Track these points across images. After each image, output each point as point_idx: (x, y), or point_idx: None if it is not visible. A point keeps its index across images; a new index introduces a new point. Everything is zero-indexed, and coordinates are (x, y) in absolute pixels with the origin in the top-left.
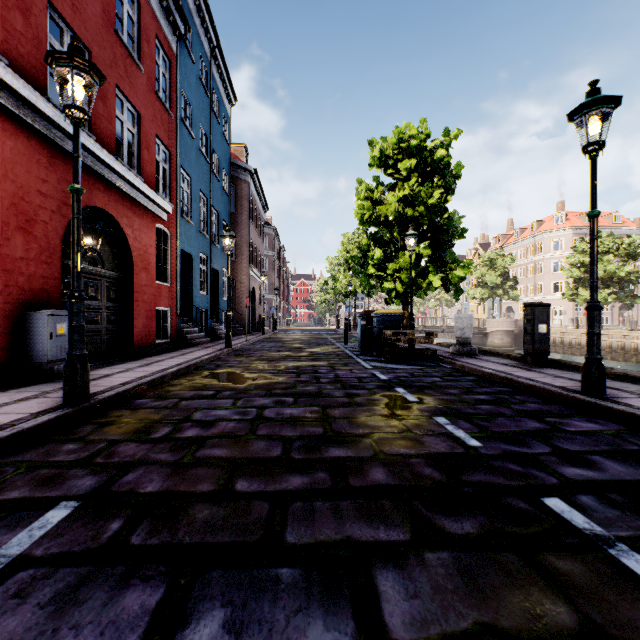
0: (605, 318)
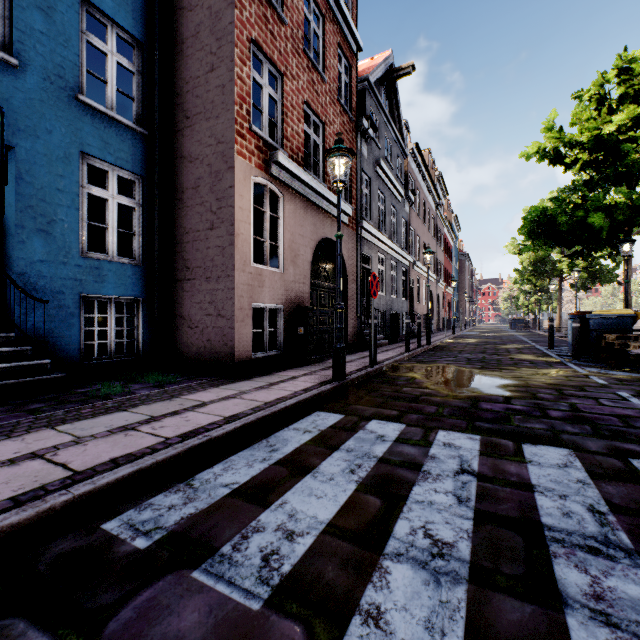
0: None
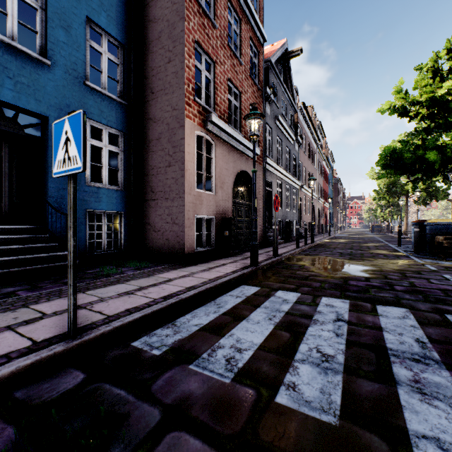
0: None
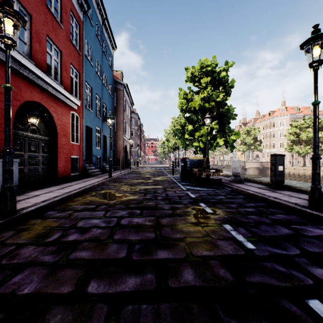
0: (306, 160)
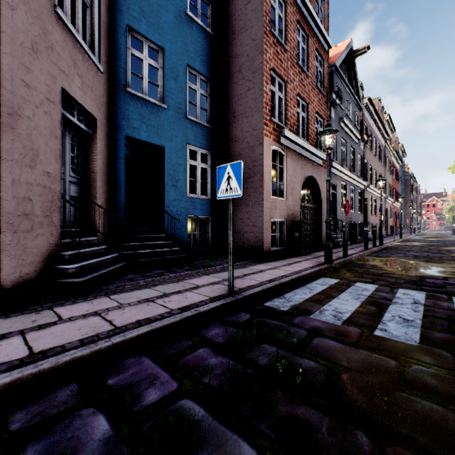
0: None
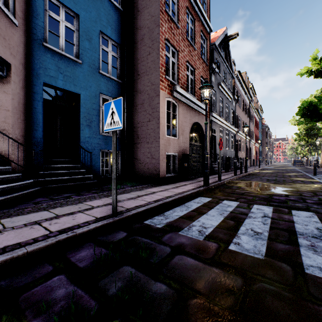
0: None
